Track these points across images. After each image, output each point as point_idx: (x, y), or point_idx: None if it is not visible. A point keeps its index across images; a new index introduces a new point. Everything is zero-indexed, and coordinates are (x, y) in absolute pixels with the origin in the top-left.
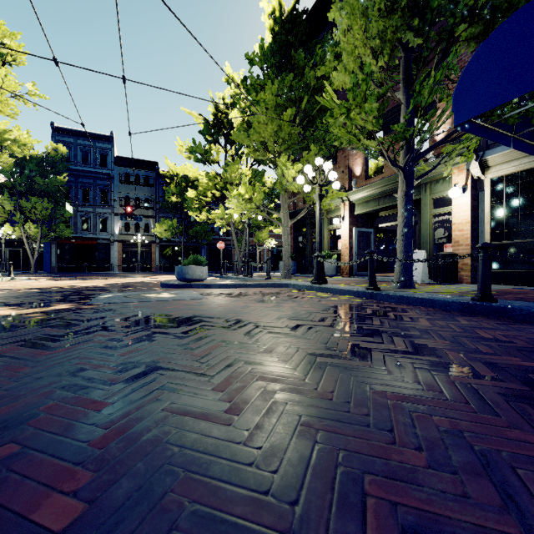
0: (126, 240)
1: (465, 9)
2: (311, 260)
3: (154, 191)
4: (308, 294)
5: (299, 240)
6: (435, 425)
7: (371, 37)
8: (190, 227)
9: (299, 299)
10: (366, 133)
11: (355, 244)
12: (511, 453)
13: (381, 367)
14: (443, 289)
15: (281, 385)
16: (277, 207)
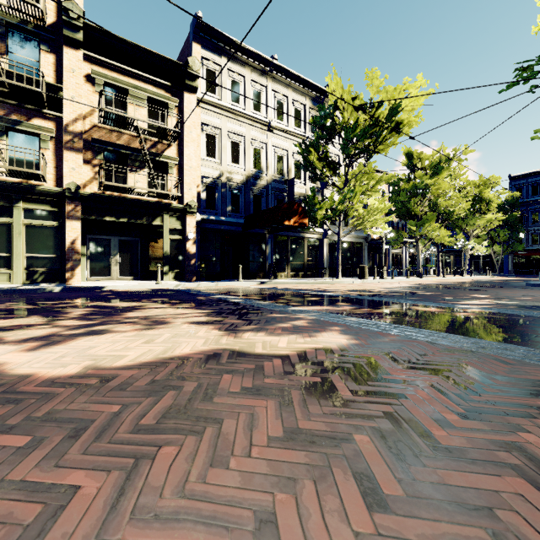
0: None
1: None
2: None
3: None
4: None
5: None
6: None
7: None
8: None
9: None
10: None
11: None
12: None
13: None
14: None
15: None
16: None
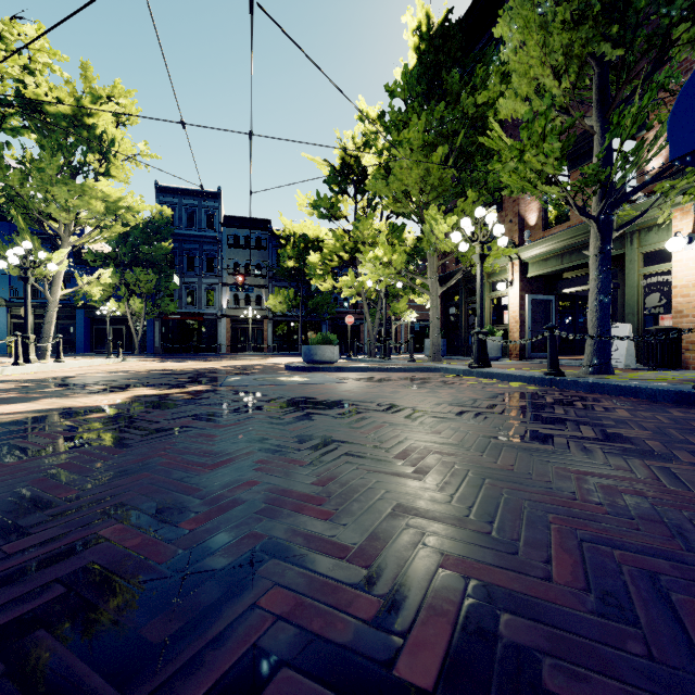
0: (235, 315)
1: (687, 4)
2: (467, 338)
3: (267, 255)
4: (467, 380)
5: (451, 312)
6: (619, 492)
7: (552, 50)
8: (309, 298)
9: (458, 386)
10: (545, 176)
11: (529, 317)
12: (694, 513)
13: (565, 450)
14: (655, 376)
15: (459, 458)
16: (418, 269)
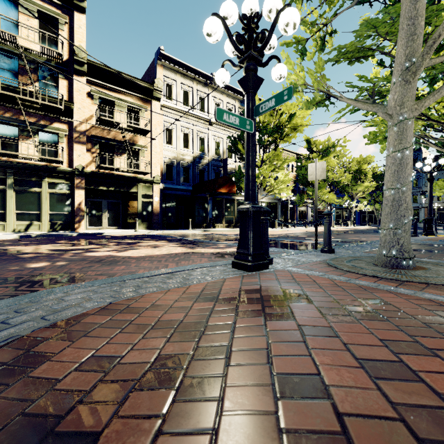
0: None
1: None
2: None
3: None
4: None
5: None
6: None
7: None
8: None
9: None
10: None
11: None
12: None
13: None
14: None
15: None
16: None
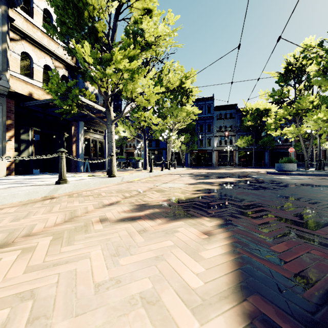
0: (220, 150)
1: None
2: None
3: (234, 121)
4: None
5: None
6: None
7: None
8: (257, 139)
9: None
10: None
11: None
12: None
13: None
14: None
15: None
16: None
